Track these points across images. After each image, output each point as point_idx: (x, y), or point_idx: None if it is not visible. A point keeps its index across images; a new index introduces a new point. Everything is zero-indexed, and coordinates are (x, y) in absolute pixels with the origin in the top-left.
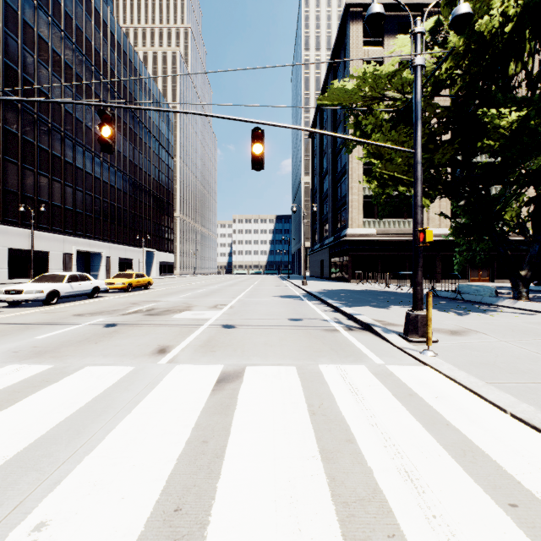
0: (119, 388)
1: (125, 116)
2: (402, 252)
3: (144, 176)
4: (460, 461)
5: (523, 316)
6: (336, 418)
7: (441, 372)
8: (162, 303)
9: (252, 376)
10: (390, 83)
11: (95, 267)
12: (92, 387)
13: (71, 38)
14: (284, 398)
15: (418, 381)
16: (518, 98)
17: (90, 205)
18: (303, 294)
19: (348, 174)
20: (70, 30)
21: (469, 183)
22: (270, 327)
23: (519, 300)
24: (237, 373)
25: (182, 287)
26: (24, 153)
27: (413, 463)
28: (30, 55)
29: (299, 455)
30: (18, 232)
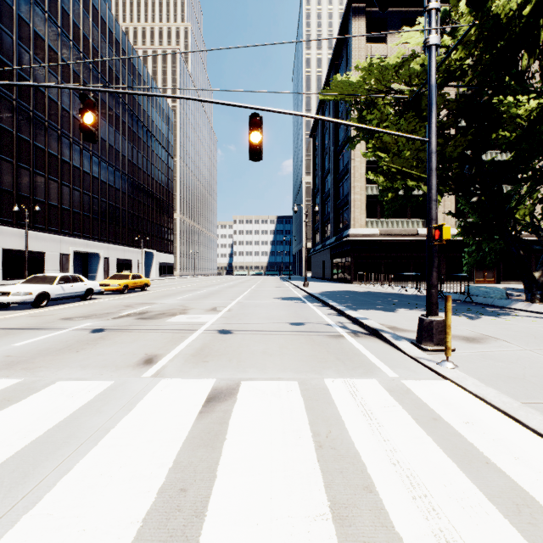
0: (90, 410)
1: (124, 114)
2: (406, 252)
3: (144, 176)
4: (515, 522)
5: (541, 320)
6: (347, 452)
7: (466, 389)
8: (157, 306)
9: (247, 394)
10: (396, 73)
11: (93, 268)
12: (58, 409)
13: (68, 35)
14: (284, 424)
15: (441, 401)
16: (535, 87)
17: (87, 205)
18: (304, 296)
19: (351, 173)
20: (67, 27)
21: (479, 180)
22: (270, 333)
23: (533, 303)
24: (230, 389)
25: (180, 289)
26: (19, 151)
27: (455, 527)
28: (25, 51)
29: (304, 512)
30: (13, 233)
